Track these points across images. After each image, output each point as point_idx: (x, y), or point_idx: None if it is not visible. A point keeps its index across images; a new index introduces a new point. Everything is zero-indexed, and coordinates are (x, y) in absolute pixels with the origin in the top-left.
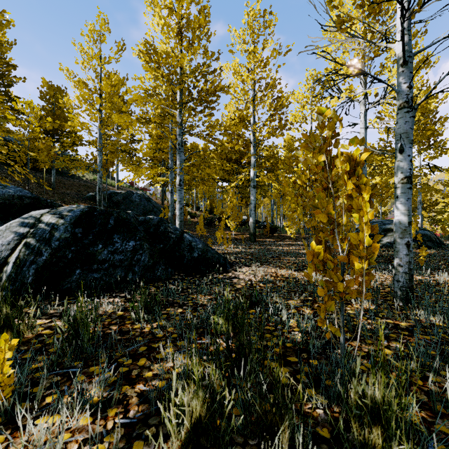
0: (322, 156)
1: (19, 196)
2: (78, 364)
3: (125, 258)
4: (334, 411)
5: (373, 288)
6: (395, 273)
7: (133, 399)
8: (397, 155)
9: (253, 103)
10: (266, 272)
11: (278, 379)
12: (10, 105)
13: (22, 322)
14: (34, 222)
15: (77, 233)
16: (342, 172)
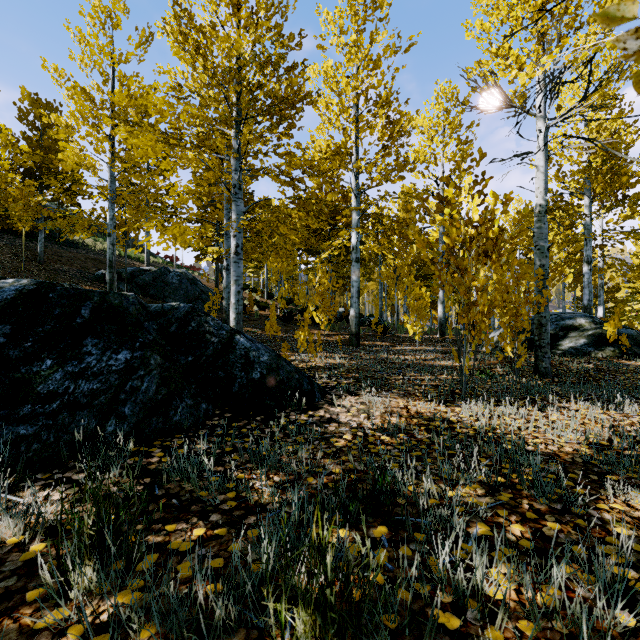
0: None
1: None
2: None
3: (105, 387)
4: None
5: (612, 446)
6: None
7: None
8: None
9: (356, 129)
10: (388, 407)
11: None
12: None
13: None
14: None
15: None
16: None
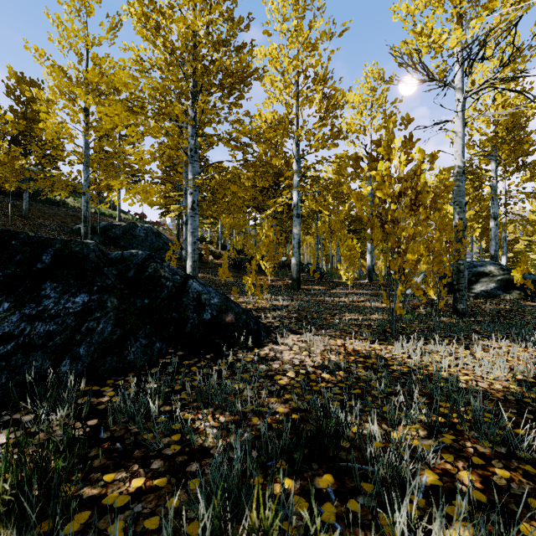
0: None
1: None
2: None
3: (61, 329)
4: None
5: None
6: None
7: None
8: None
9: (296, 103)
10: (327, 345)
11: None
12: None
13: None
14: None
15: None
16: None
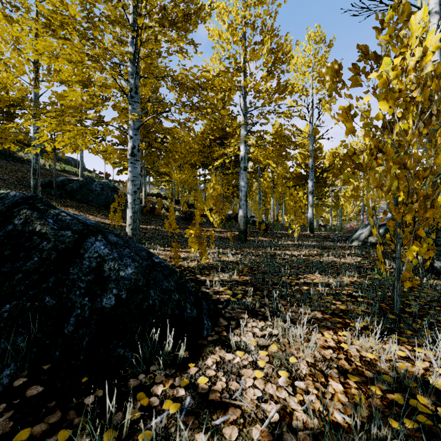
0: None
1: None
2: None
3: None
4: None
5: None
6: None
7: None
8: None
9: (244, 58)
10: (313, 348)
11: None
12: None
13: None
14: None
15: None
16: None
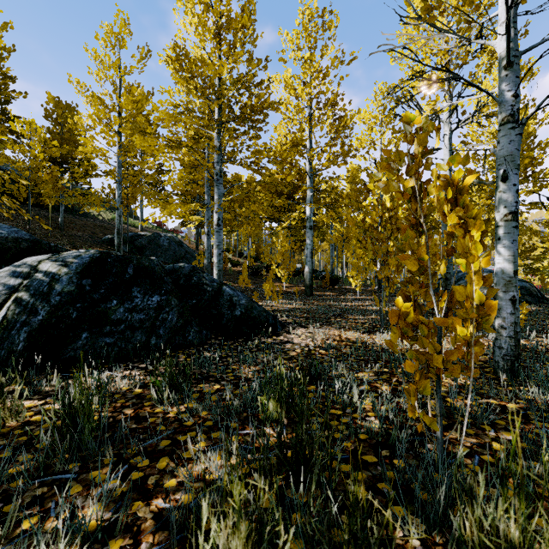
0: (410, 181)
1: (14, 238)
2: (74, 467)
3: (147, 317)
4: (435, 542)
5: None
6: (496, 338)
7: (147, 523)
8: (499, 184)
9: (309, 124)
10: (327, 335)
11: (359, 503)
12: (7, 126)
13: (2, 406)
14: (28, 271)
15: (85, 285)
16: (440, 201)
